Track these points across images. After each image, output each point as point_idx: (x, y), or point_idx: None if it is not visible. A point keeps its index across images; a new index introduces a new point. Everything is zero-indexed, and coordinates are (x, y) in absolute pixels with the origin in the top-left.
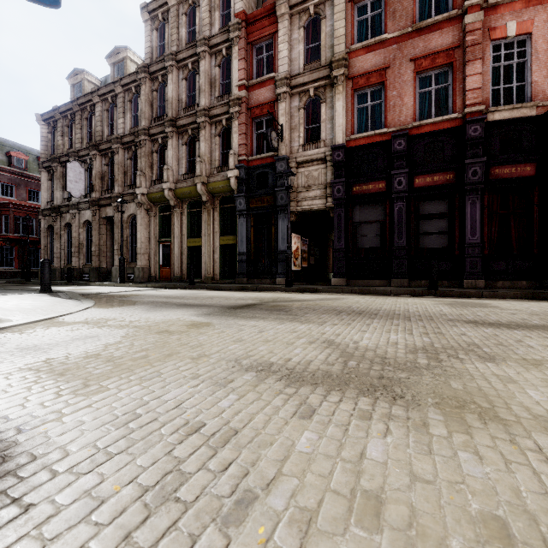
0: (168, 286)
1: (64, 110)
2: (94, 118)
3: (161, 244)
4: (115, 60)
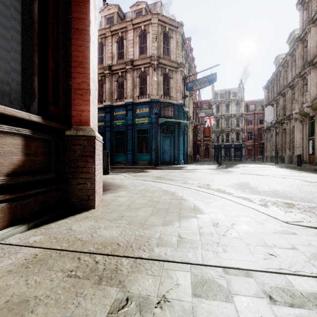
0: (286, 166)
1: (270, 80)
2: (280, 78)
3: (309, 140)
4: (290, 41)
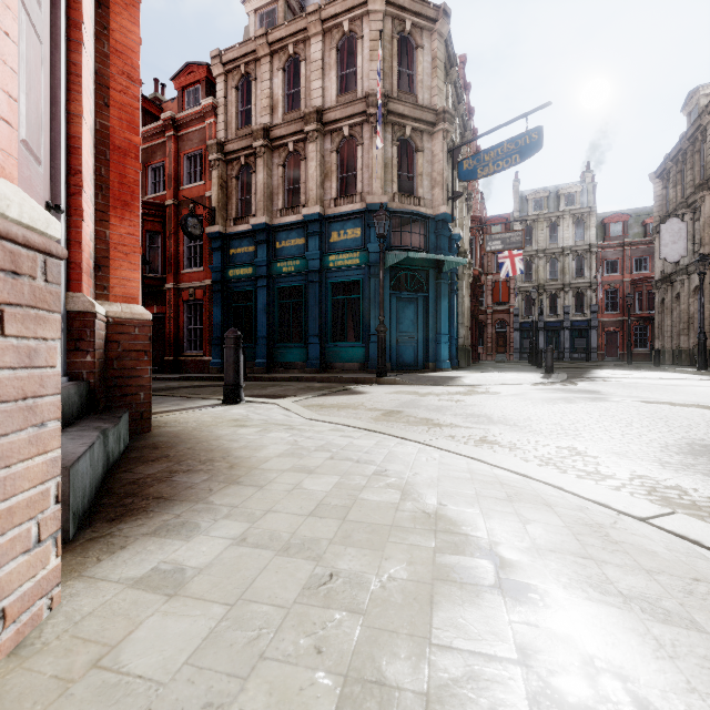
0: None
1: (673, 155)
2: (705, 146)
3: None
4: None
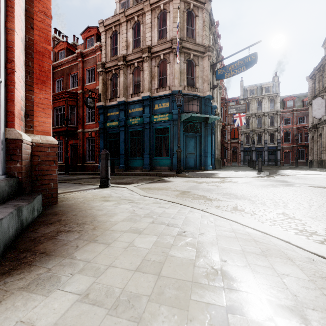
0: None
1: (318, 67)
2: None
3: None
4: None
